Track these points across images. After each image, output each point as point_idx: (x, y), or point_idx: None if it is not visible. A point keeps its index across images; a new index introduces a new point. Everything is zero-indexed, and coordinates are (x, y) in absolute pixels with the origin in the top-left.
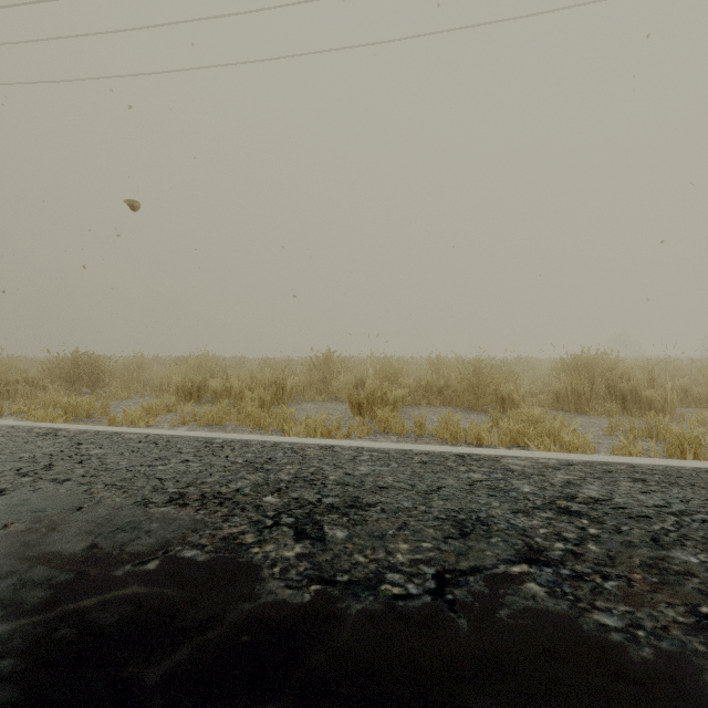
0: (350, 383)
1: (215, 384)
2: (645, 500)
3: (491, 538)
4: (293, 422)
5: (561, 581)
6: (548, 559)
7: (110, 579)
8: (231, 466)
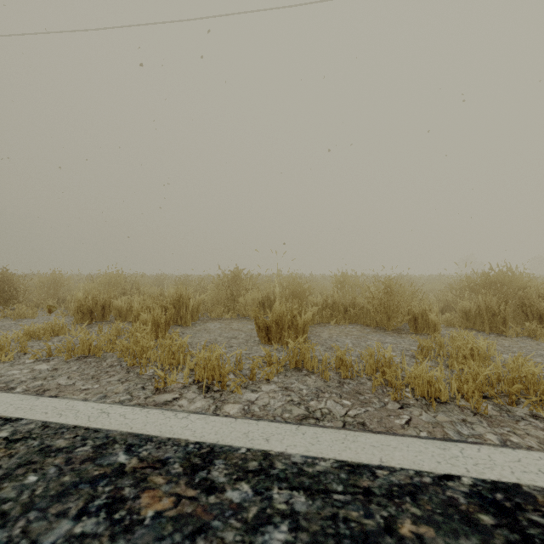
0: (256, 301)
1: (118, 302)
2: None
3: None
4: (185, 354)
5: None
6: None
7: None
8: None
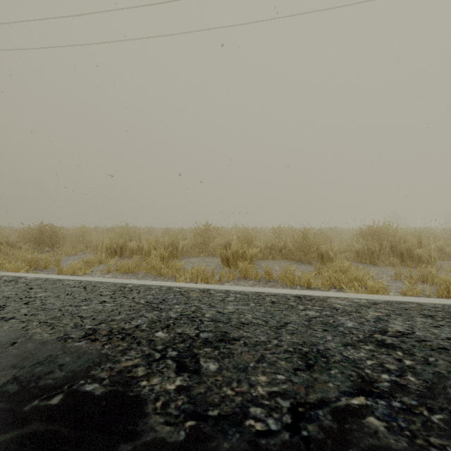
0: (221, 244)
1: (132, 245)
2: (438, 333)
3: (331, 369)
4: (183, 271)
5: (395, 414)
6: (379, 390)
7: (16, 415)
8: (135, 306)
